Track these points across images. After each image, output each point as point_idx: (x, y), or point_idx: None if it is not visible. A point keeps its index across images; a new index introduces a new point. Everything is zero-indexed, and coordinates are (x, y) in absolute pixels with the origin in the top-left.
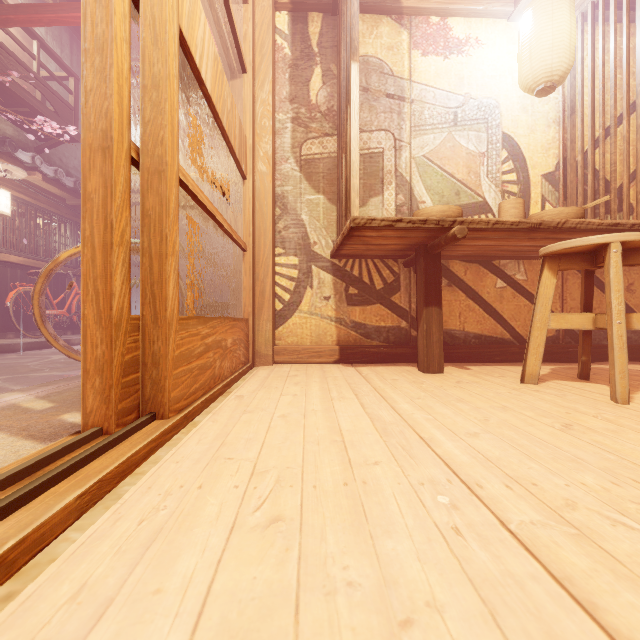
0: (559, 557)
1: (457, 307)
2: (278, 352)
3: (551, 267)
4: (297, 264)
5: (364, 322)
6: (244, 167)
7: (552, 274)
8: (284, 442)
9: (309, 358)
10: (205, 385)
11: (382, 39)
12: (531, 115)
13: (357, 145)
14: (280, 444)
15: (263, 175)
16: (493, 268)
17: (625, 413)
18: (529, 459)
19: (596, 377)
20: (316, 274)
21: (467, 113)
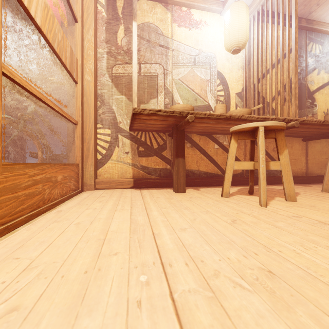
0: (194, 318)
1: (195, 158)
2: (98, 183)
3: (235, 138)
4: (110, 133)
5: (147, 166)
6: (75, 76)
7: (235, 141)
8: (65, 242)
9: (116, 186)
10: (33, 205)
11: (157, 15)
12: (231, 63)
13: (136, 68)
14: (61, 244)
15: (88, 82)
16: (213, 138)
17: (263, 212)
18: (206, 244)
19: (257, 193)
20: (121, 139)
21: (200, 59)
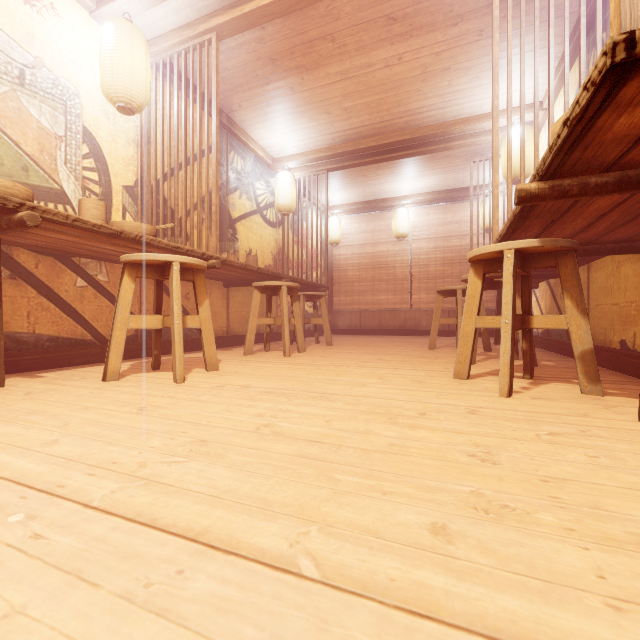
0: (133, 504)
1: (25, 305)
2: None
3: (131, 274)
4: None
5: None
6: None
7: (132, 280)
8: None
9: None
10: None
11: None
12: (113, 124)
13: None
14: None
15: None
16: (73, 265)
17: (182, 389)
18: (111, 445)
19: (165, 366)
20: None
21: (40, 80)
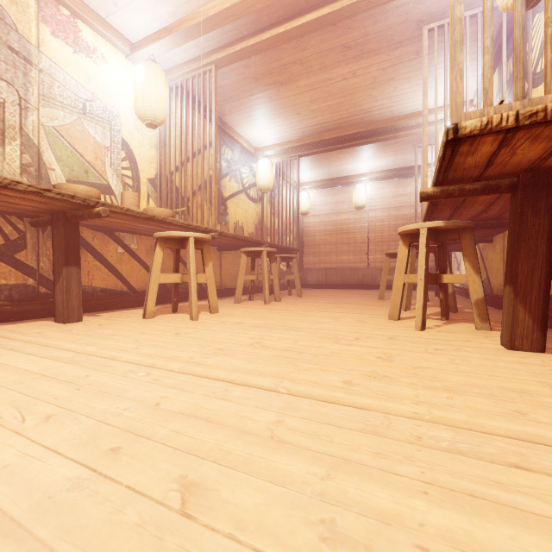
0: (195, 371)
1: (86, 266)
2: None
3: (161, 245)
4: None
5: None
6: None
7: (161, 249)
8: None
9: None
10: None
11: None
12: (141, 134)
13: None
14: None
15: None
16: (115, 238)
17: (198, 324)
18: (169, 350)
19: (180, 310)
20: None
21: (95, 109)
